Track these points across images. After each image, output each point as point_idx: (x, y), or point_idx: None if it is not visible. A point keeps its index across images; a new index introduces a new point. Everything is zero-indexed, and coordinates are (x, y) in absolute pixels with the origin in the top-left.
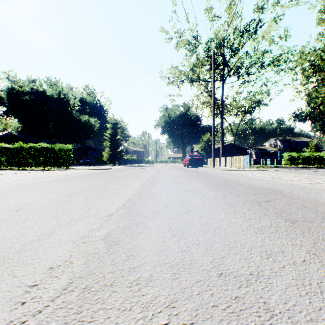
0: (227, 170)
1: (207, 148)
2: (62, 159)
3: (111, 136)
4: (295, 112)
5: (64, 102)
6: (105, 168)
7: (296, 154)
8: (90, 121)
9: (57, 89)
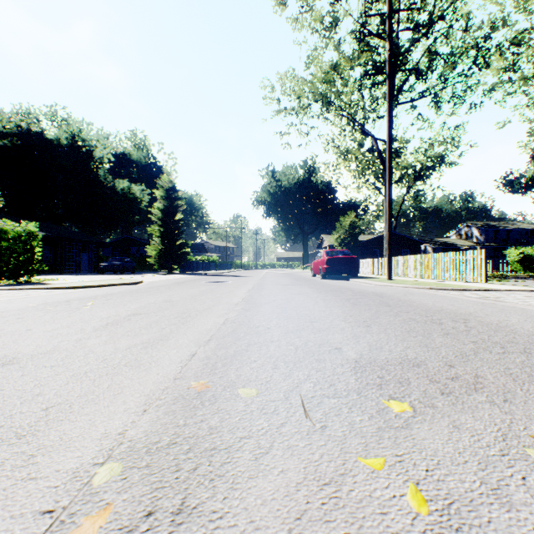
0: (452, 289)
1: (350, 240)
2: (3, 258)
3: (163, 214)
4: (507, 176)
5: (82, 154)
6: (118, 283)
7: (533, 250)
8: (132, 190)
9: (68, 128)
